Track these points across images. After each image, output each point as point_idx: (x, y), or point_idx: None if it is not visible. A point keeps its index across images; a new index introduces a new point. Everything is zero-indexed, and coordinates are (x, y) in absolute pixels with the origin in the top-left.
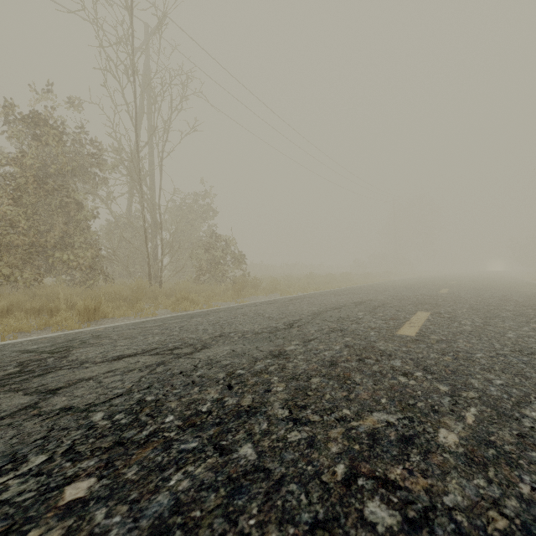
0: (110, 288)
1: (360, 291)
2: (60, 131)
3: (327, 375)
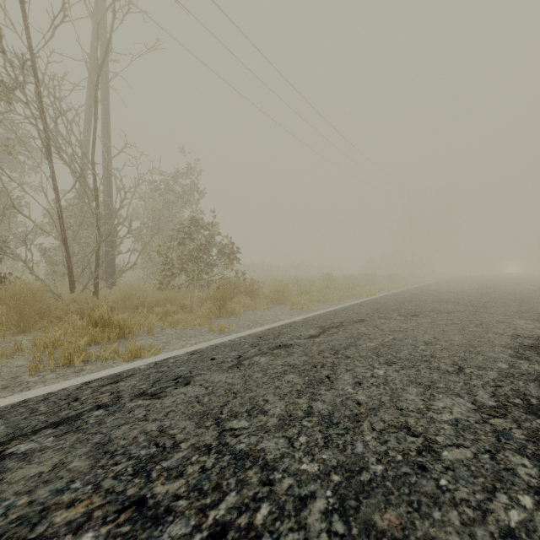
0: None
1: (429, 303)
2: None
3: None
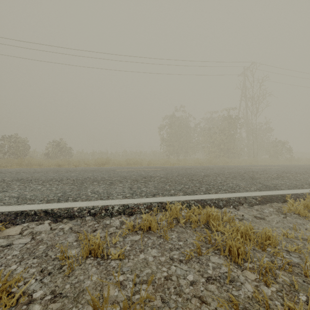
0: (248, 159)
1: None
2: (233, 120)
3: None
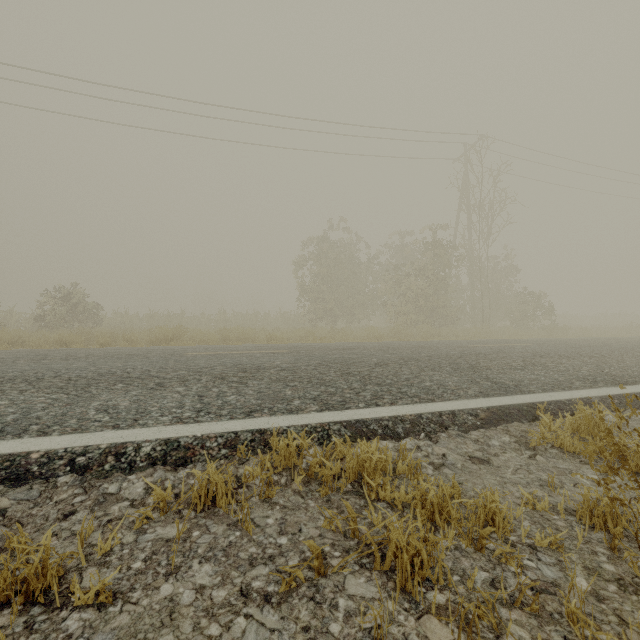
0: (473, 328)
1: None
2: (444, 249)
3: (599, 341)
